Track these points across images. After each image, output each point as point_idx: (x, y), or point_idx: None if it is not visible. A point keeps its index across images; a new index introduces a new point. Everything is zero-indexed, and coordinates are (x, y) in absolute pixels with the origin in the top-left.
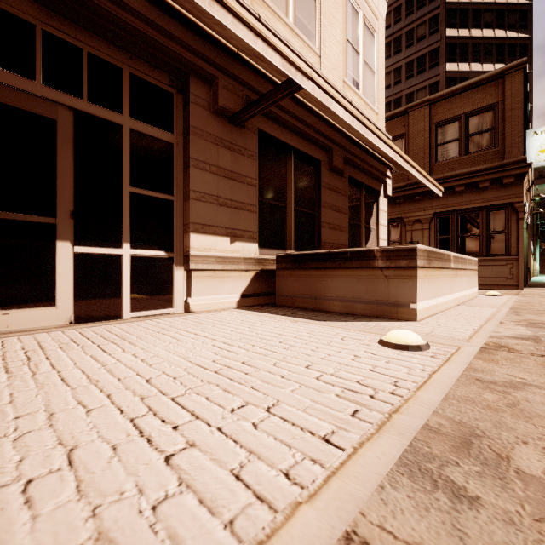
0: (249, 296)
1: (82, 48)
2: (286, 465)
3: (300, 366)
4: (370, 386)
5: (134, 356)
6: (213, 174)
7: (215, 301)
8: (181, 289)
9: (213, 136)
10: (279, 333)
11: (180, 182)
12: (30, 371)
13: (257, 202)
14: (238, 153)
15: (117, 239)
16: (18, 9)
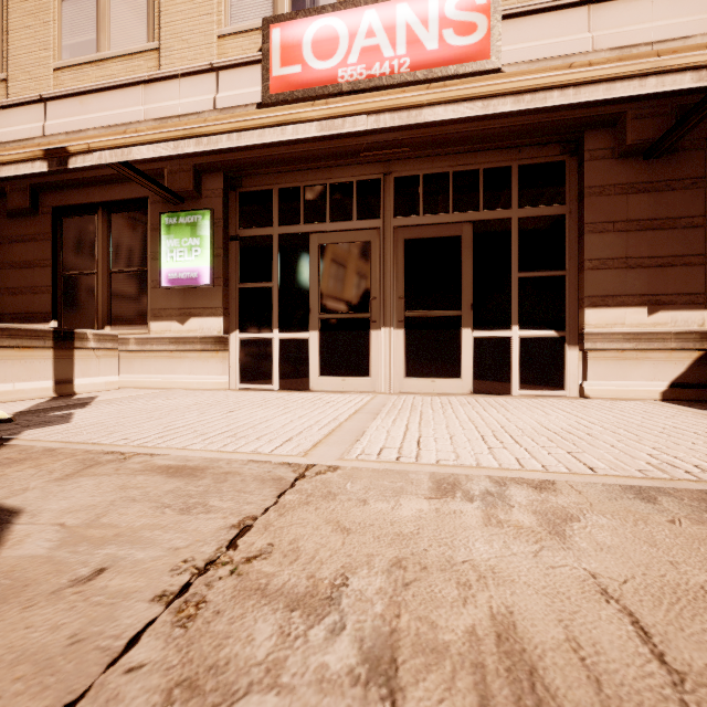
0: (688, 387)
1: (478, 168)
2: (547, 464)
3: (646, 446)
4: (705, 470)
5: (502, 416)
6: (618, 232)
7: (622, 387)
8: (575, 371)
9: (618, 186)
10: (677, 426)
11: (573, 254)
12: (442, 411)
13: (705, 248)
14: (664, 191)
15: (507, 323)
16: (439, 168)
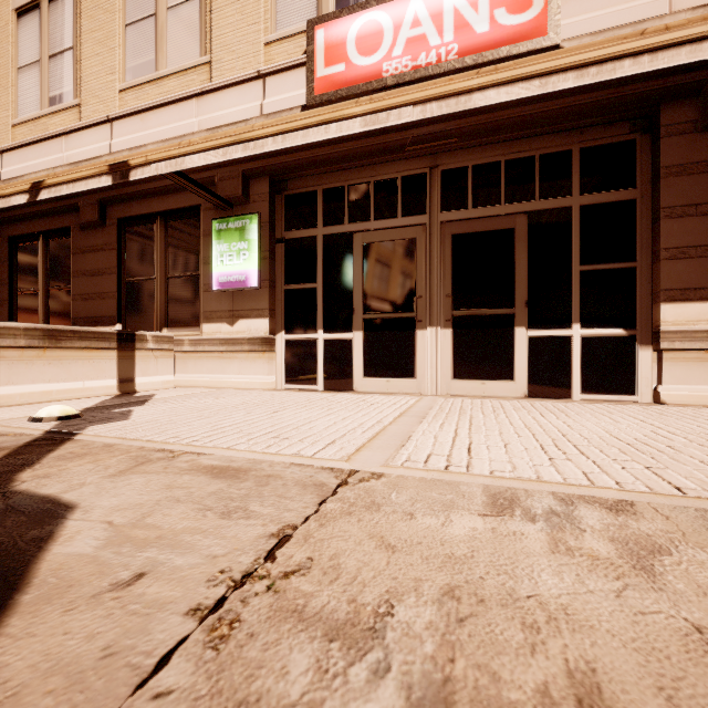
0: None
1: (534, 155)
2: (622, 481)
3: None
4: None
5: (563, 422)
6: (702, 216)
7: (707, 393)
8: (648, 373)
9: (702, 164)
10: None
11: (645, 242)
12: (494, 416)
13: None
14: None
15: (566, 321)
16: (490, 157)
